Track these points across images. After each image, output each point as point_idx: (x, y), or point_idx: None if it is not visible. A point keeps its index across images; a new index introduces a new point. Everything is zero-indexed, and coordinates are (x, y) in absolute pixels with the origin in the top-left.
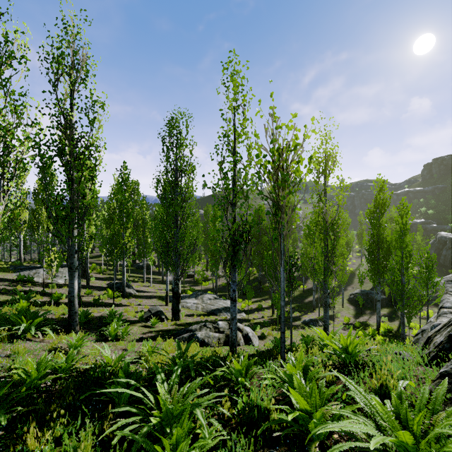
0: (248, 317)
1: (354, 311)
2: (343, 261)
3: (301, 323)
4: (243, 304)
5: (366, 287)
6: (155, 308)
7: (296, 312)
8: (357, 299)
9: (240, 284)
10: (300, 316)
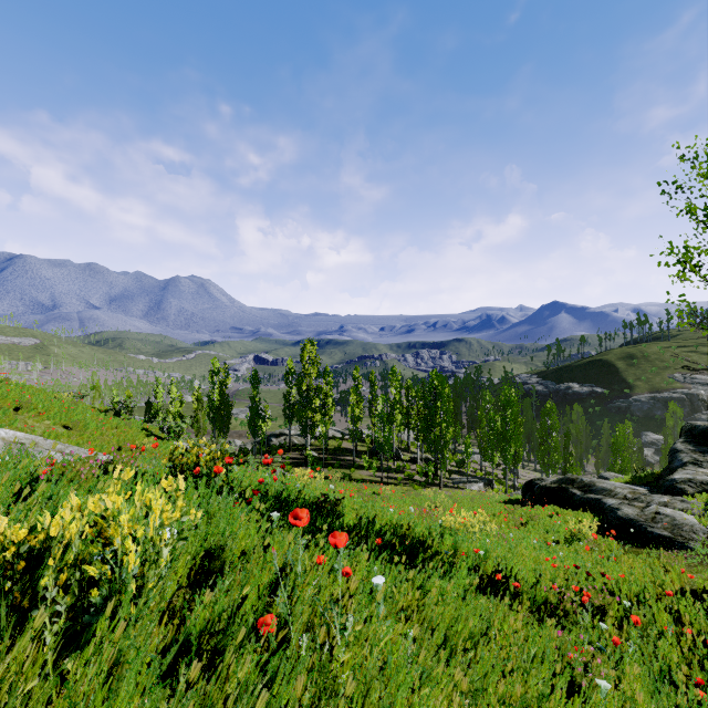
0: None
1: None
2: None
3: None
4: None
5: None
6: None
7: None
8: None
9: None
10: None
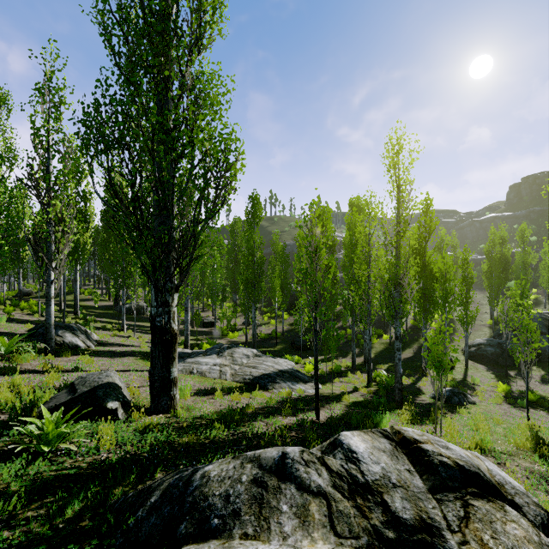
0: (330, 390)
1: (489, 372)
2: (469, 289)
3: (432, 398)
4: (308, 365)
5: (479, 336)
6: (94, 378)
7: (403, 377)
8: (485, 354)
9: (288, 336)
10: (414, 385)
